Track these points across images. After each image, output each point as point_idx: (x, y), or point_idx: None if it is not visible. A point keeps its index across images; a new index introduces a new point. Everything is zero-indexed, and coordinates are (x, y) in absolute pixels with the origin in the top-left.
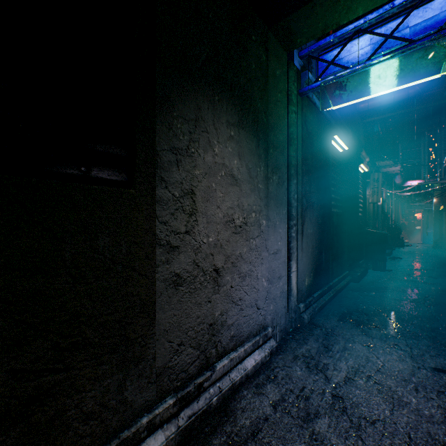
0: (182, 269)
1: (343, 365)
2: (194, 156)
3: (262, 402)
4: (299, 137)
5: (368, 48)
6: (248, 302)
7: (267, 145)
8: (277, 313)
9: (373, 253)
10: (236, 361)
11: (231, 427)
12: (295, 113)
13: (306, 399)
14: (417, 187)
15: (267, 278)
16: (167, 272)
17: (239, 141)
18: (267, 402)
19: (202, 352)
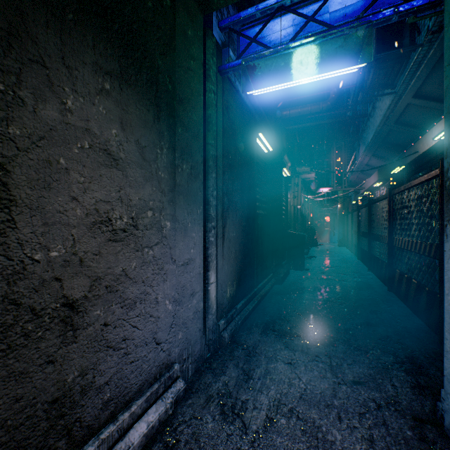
0: None
1: (265, 398)
2: (4, 98)
3: None
4: (219, 124)
5: (291, 29)
6: (140, 340)
7: (173, 122)
8: (188, 340)
9: (294, 254)
10: (113, 439)
11: None
12: (214, 94)
13: None
14: (326, 194)
15: (173, 298)
16: None
17: (122, 102)
18: None
19: None
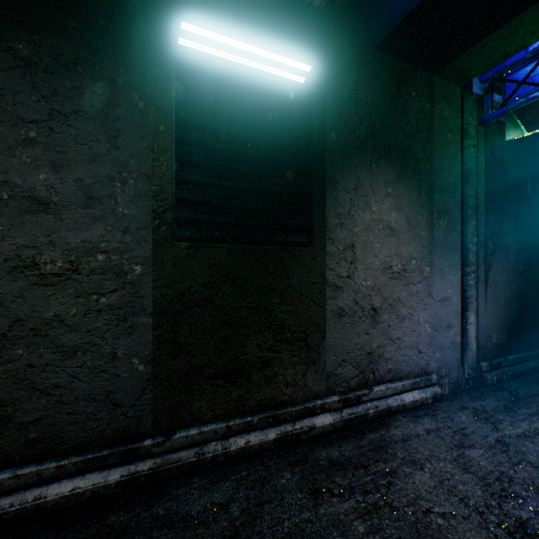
0: (345, 304)
1: (524, 425)
2: (353, 217)
3: (416, 426)
4: (480, 172)
5: None
6: (407, 343)
7: (431, 192)
8: (444, 363)
9: None
10: (393, 391)
11: (384, 432)
12: (473, 147)
13: (464, 435)
14: None
15: (431, 324)
16: (333, 305)
17: (397, 196)
18: (421, 427)
19: (361, 373)
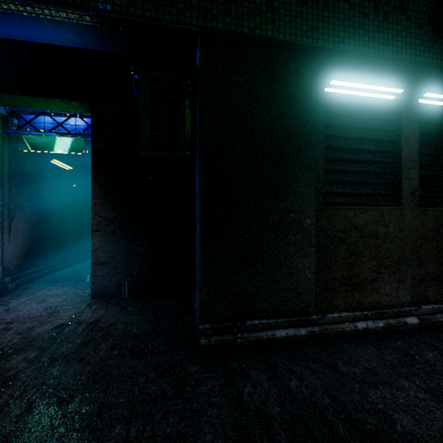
0: None
1: (24, 299)
2: None
3: None
4: (6, 162)
5: (51, 125)
6: None
7: None
8: None
9: None
10: None
11: None
12: (0, 146)
13: None
14: None
15: None
16: None
17: None
18: None
19: None
